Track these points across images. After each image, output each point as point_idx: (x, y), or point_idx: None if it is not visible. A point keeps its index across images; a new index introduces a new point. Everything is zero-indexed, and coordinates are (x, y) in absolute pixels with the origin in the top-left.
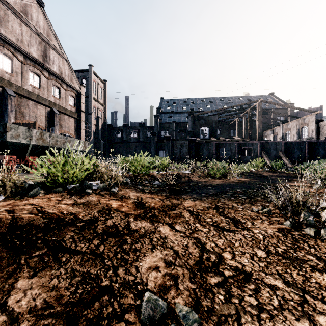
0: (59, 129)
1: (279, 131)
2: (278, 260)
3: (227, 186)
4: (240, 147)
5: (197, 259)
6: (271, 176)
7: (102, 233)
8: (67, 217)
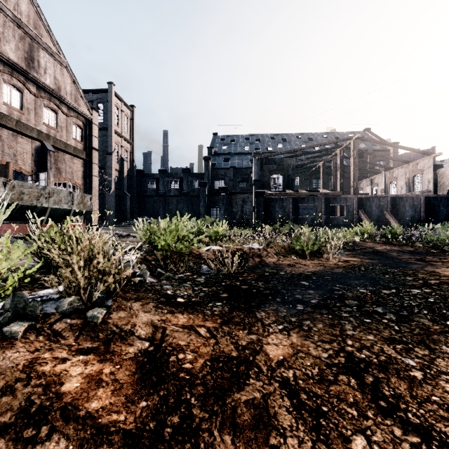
0: (55, 175)
1: (381, 181)
2: None
3: (333, 277)
4: (329, 204)
5: None
6: (390, 252)
7: None
8: None
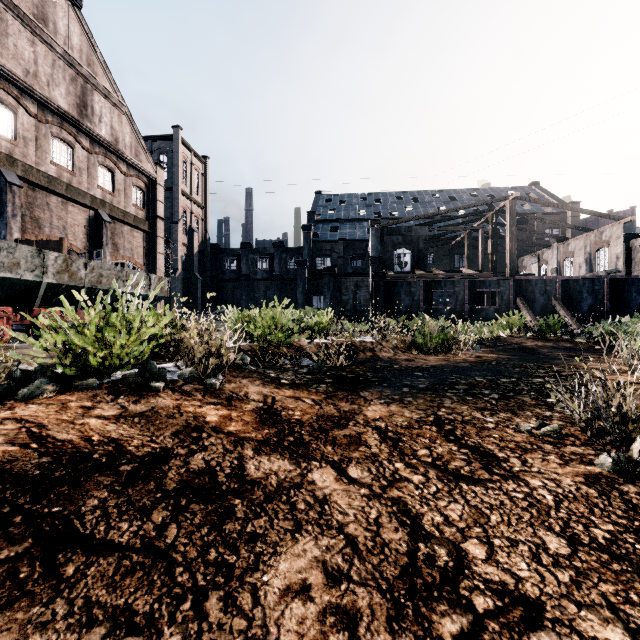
0: (112, 253)
1: (551, 258)
2: (601, 564)
3: (454, 369)
4: (474, 289)
5: (404, 561)
6: (540, 348)
7: (176, 491)
8: (99, 451)
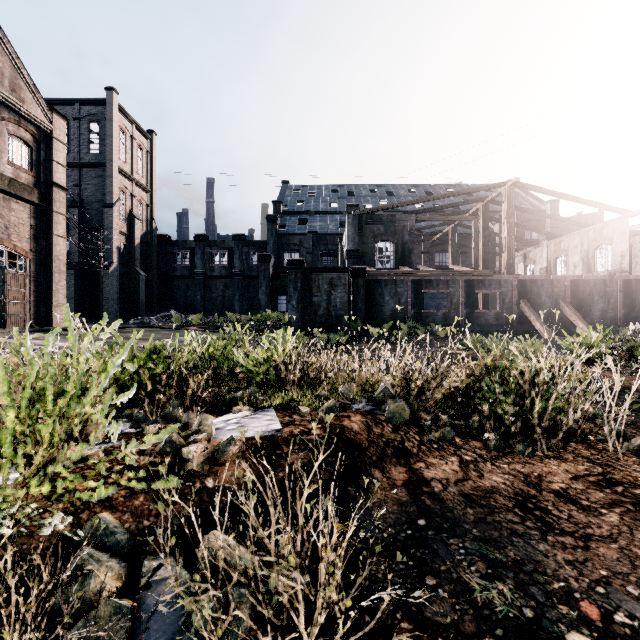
0: None
1: (540, 257)
2: None
3: None
4: (472, 290)
5: None
6: None
7: None
8: None
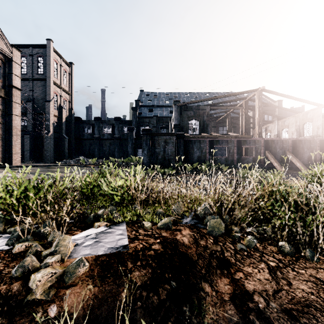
0: None
1: (274, 129)
2: None
3: None
4: (240, 145)
5: None
6: None
7: None
8: None
